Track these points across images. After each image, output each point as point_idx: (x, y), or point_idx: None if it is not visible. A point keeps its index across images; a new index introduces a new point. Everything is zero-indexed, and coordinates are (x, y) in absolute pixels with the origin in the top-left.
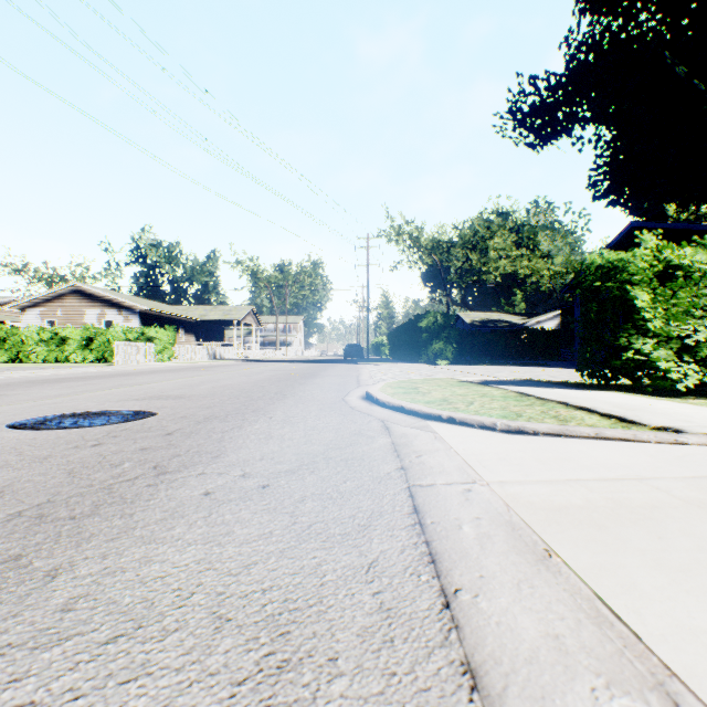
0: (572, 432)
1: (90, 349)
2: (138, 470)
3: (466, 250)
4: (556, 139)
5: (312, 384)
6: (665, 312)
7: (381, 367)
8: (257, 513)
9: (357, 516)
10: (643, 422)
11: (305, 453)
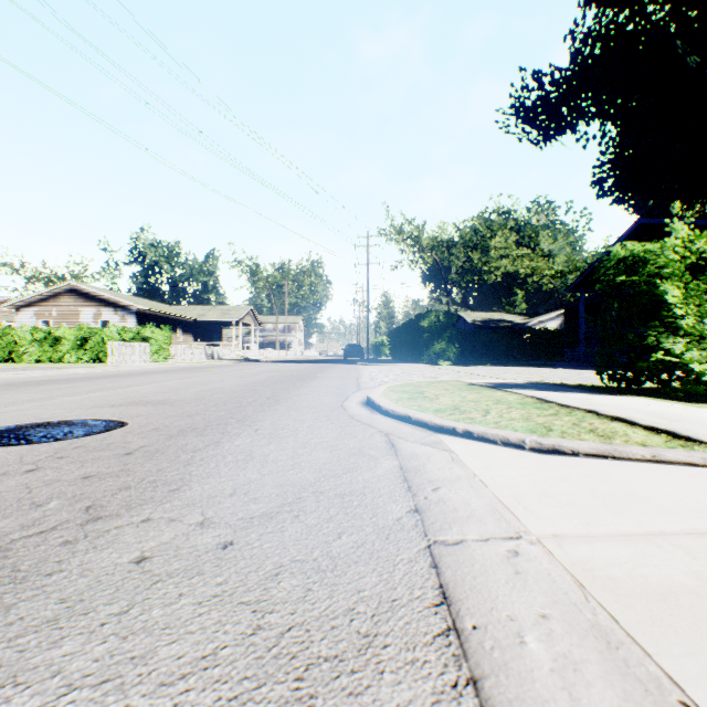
0: (622, 453)
1: (84, 349)
2: (63, 513)
3: (467, 249)
4: (560, 135)
5: (308, 388)
6: (697, 308)
7: (382, 368)
8: (204, 603)
9: (356, 611)
10: (702, 439)
11: (290, 484)
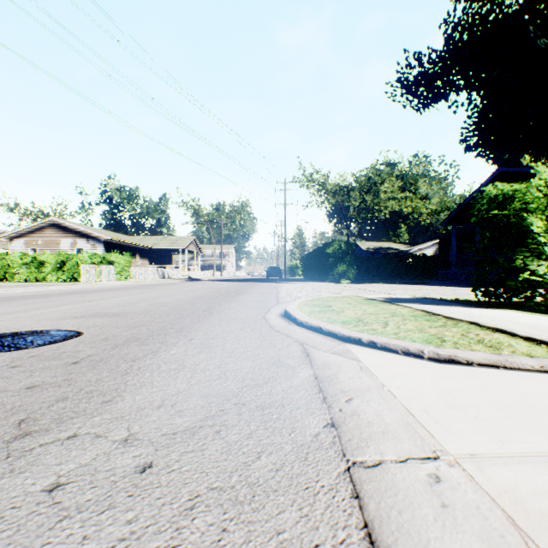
0: (513, 363)
1: (62, 271)
2: None
3: (362, 193)
4: (436, 102)
5: (237, 302)
6: None
7: (296, 285)
8: None
9: None
10: None
11: (215, 394)
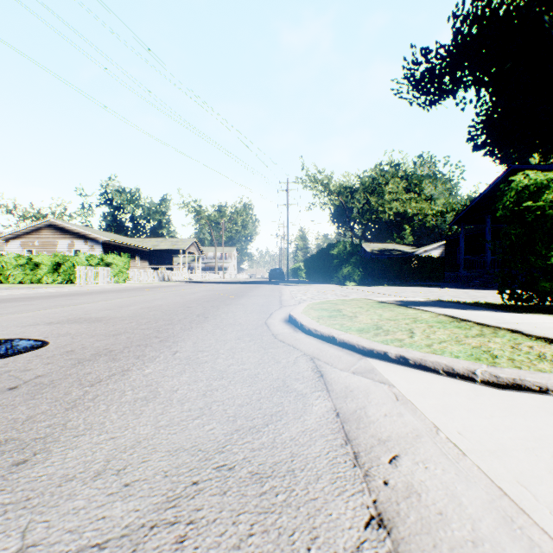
0: None
1: (58, 273)
2: None
3: (366, 193)
4: (443, 99)
5: (236, 305)
6: None
7: (300, 287)
8: None
9: None
10: None
11: (189, 448)
